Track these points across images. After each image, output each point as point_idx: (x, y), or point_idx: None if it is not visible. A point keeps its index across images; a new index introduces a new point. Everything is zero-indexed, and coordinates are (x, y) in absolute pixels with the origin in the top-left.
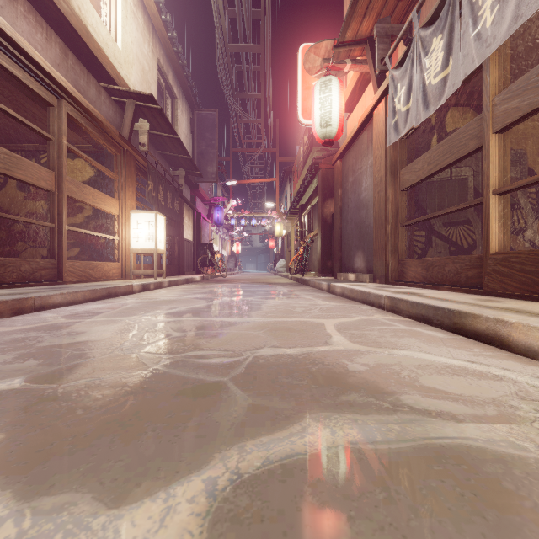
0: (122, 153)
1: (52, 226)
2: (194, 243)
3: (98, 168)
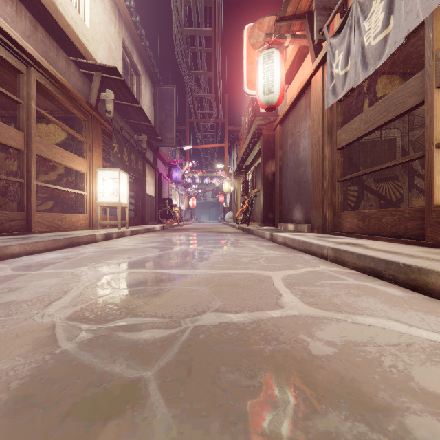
0: (90, 119)
1: (21, 181)
2: (155, 198)
3: (69, 132)
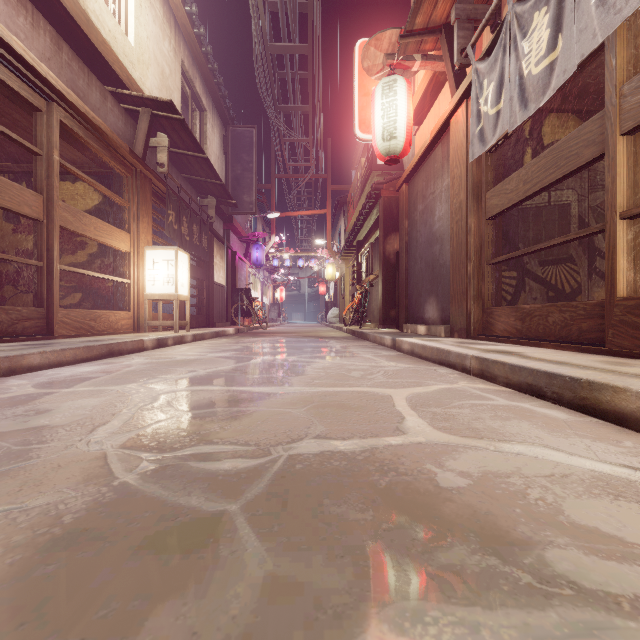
0: (134, 175)
1: (39, 264)
2: (227, 288)
3: (104, 194)
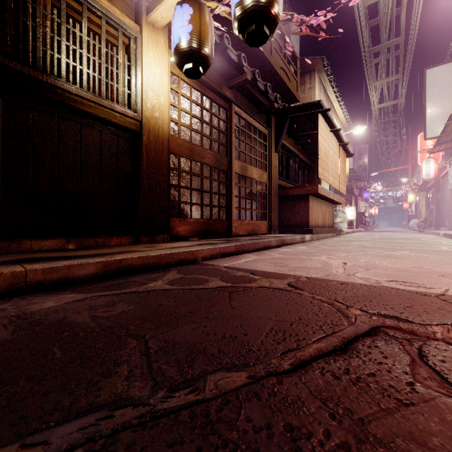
0: None
1: None
2: None
3: None
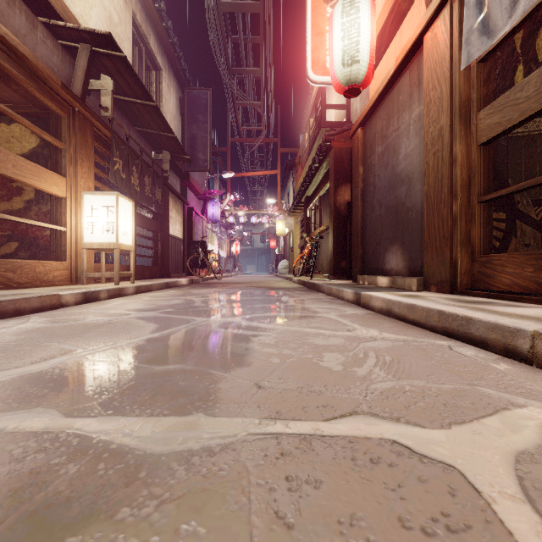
0: (71, 114)
1: None
2: (183, 241)
3: (41, 137)
